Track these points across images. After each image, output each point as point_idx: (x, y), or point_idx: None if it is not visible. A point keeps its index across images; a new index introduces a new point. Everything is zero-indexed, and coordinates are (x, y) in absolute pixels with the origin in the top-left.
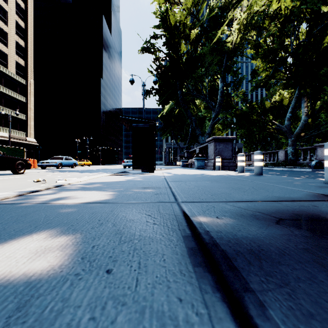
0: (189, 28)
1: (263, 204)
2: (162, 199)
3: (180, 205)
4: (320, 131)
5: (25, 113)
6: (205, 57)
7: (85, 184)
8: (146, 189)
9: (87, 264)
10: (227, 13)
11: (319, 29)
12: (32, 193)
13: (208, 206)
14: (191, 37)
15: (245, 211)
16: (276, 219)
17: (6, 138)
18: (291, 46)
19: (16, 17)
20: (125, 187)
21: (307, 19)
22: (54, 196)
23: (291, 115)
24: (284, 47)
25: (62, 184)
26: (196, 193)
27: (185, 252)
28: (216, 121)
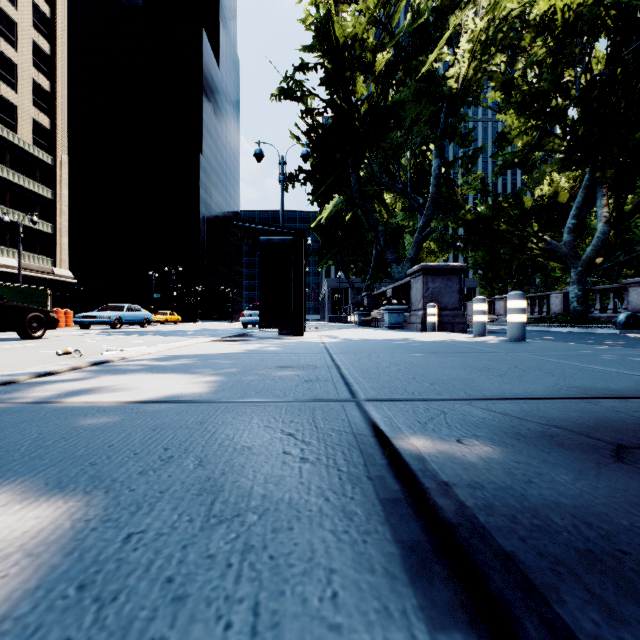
0: (373, 50)
1: (556, 405)
2: (322, 392)
3: (363, 409)
4: (634, 255)
5: (51, 221)
6: (405, 108)
7: (157, 359)
8: (286, 370)
9: (88, 613)
10: (453, 10)
11: (633, 51)
12: (34, 380)
13: (431, 411)
14: (377, 67)
15: (523, 424)
16: (609, 445)
17: (14, 270)
18: (577, 84)
19: (34, 32)
20: (240, 366)
21: (609, 30)
22: (81, 386)
23: (575, 222)
24: (563, 86)
25: (108, 360)
26: (395, 380)
27: (395, 561)
28: (426, 235)
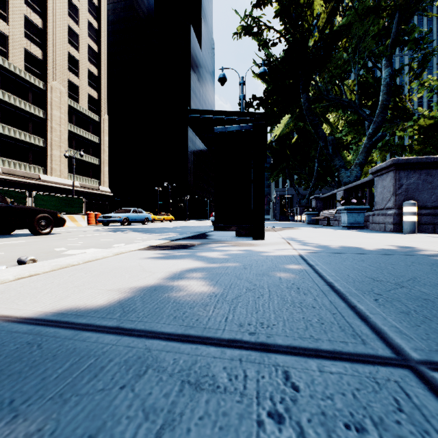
0: None
1: None
2: None
3: None
4: None
5: (98, 157)
6: (352, 29)
7: None
8: None
9: None
10: None
11: None
12: None
13: None
14: None
15: None
16: None
17: (76, 188)
18: None
19: (88, 40)
20: None
21: None
22: None
23: None
24: None
25: None
26: None
27: None
28: (377, 140)
